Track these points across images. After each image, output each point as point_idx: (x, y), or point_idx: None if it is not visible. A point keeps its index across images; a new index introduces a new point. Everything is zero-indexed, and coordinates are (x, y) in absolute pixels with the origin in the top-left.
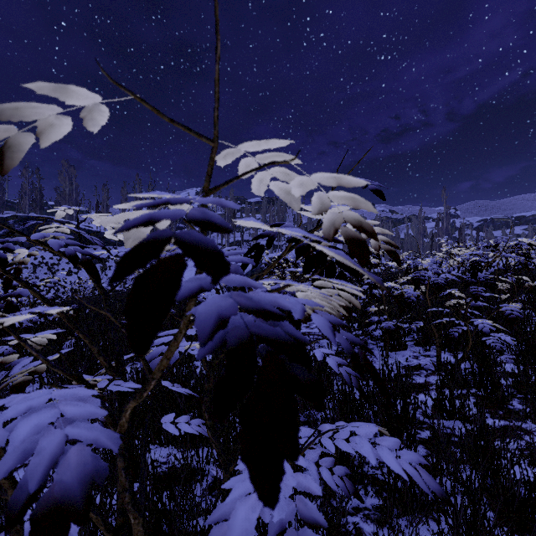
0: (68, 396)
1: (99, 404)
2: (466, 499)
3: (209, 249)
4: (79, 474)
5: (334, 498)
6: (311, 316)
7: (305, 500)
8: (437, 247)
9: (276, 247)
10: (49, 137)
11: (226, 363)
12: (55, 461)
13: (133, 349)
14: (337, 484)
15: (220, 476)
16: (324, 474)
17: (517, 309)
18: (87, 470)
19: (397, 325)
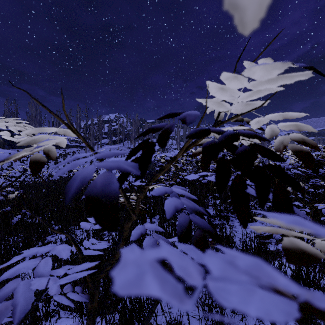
0: None
1: None
2: None
3: None
4: None
5: None
6: None
7: None
8: None
9: (164, 150)
10: None
11: None
12: None
13: None
14: None
15: None
16: None
17: None
18: None
19: None
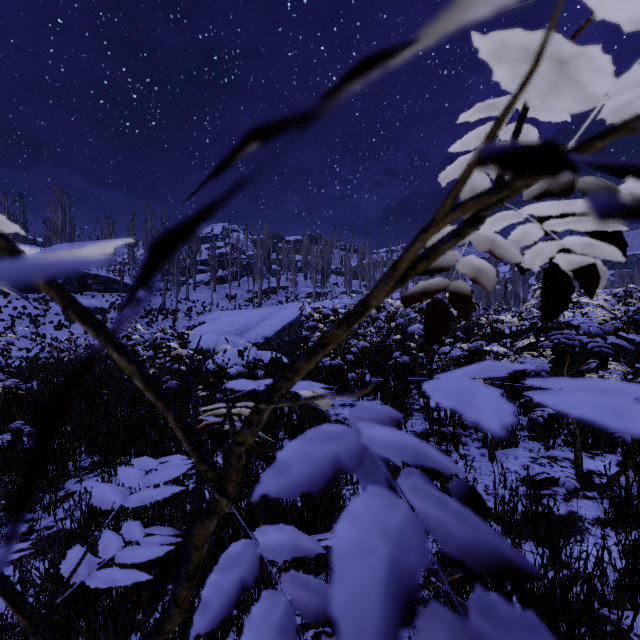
0: None
1: None
2: None
3: None
4: None
5: None
6: None
7: None
8: (512, 295)
9: (320, 295)
10: None
11: None
12: None
13: None
14: None
15: None
16: None
17: None
18: None
19: None
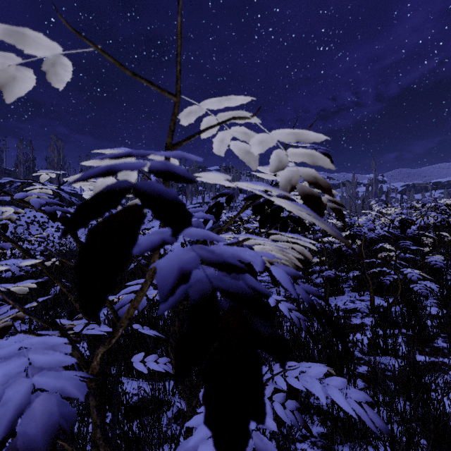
0: (38, 344)
1: (69, 350)
2: (400, 427)
3: (170, 200)
4: (43, 425)
5: (284, 426)
6: (271, 268)
7: (261, 436)
8: (367, 208)
9: (232, 208)
10: (14, 92)
11: (188, 320)
12: (20, 412)
13: (82, 309)
14: (289, 418)
15: (184, 408)
16: (277, 409)
17: (440, 260)
18: (52, 420)
19: (336, 274)
